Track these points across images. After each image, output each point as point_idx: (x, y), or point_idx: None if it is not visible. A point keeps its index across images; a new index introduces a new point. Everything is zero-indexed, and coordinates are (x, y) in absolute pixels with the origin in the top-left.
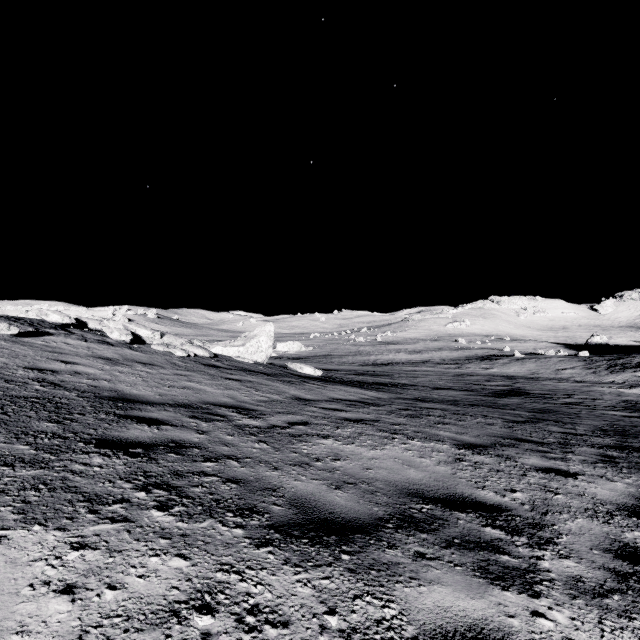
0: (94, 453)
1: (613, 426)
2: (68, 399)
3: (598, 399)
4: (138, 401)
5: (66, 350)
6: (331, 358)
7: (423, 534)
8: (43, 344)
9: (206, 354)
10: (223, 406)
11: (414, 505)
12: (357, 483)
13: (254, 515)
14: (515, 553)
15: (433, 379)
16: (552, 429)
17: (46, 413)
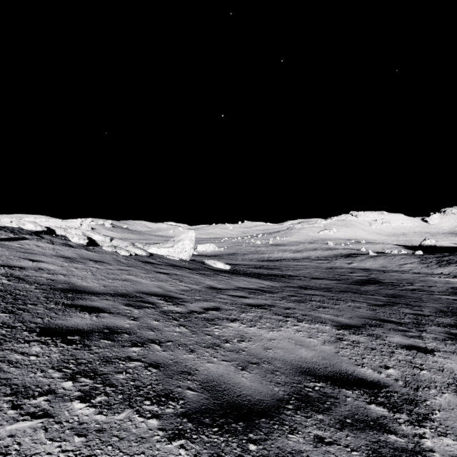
0: (35, 342)
1: (449, 308)
2: (27, 291)
3: (433, 286)
4: (85, 292)
5: (36, 251)
6: (236, 256)
7: (319, 415)
8: (19, 246)
9: (144, 253)
10: (153, 295)
11: (308, 383)
12: (259, 363)
13: (170, 402)
14: (400, 431)
15: (311, 271)
16: (405, 311)
17: (3, 304)
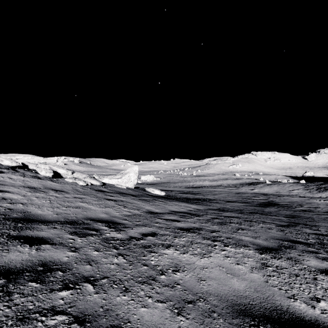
0: None
1: None
2: None
3: (317, 207)
4: (37, 220)
5: (7, 182)
6: (169, 184)
7: None
8: None
9: (98, 183)
10: (99, 221)
11: None
12: (195, 301)
13: None
14: None
15: (225, 196)
16: (307, 231)
17: None
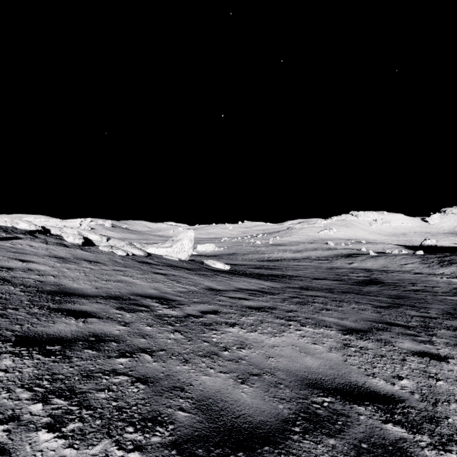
0: (7, 353)
1: (455, 310)
2: (10, 294)
3: (435, 287)
4: (75, 294)
5: (28, 251)
6: (236, 256)
7: (330, 439)
8: (10, 246)
9: (141, 253)
10: (148, 297)
11: (315, 398)
12: (261, 374)
13: (157, 428)
14: None
15: (311, 271)
16: (411, 313)
17: None
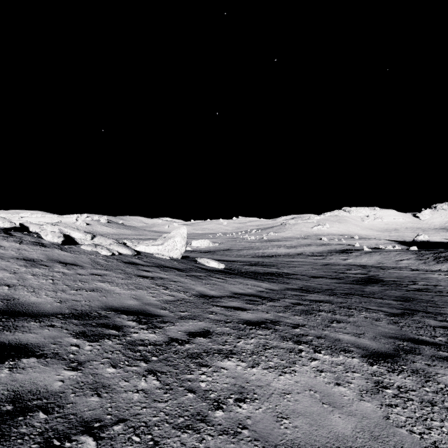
0: None
1: None
2: None
3: (437, 285)
4: (25, 314)
5: None
6: (231, 251)
7: None
8: None
9: (129, 252)
10: (124, 312)
11: None
12: None
13: None
14: None
15: (307, 268)
16: (431, 323)
17: None
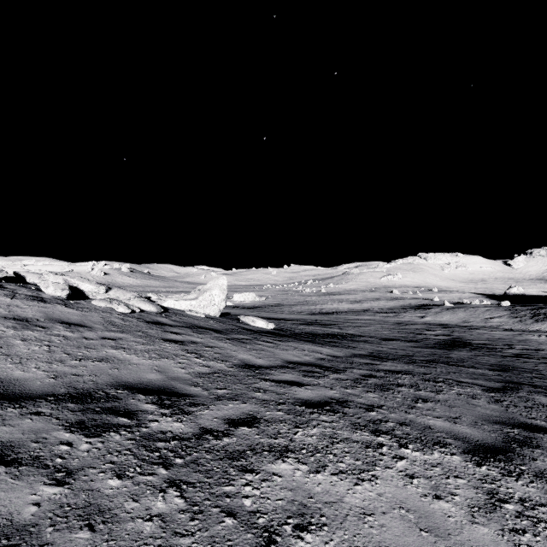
0: None
1: None
2: None
3: (539, 350)
4: (1, 396)
5: None
6: (282, 307)
7: None
8: None
9: (153, 309)
10: (142, 391)
11: None
12: None
13: None
14: None
15: (377, 328)
16: (542, 401)
17: None
